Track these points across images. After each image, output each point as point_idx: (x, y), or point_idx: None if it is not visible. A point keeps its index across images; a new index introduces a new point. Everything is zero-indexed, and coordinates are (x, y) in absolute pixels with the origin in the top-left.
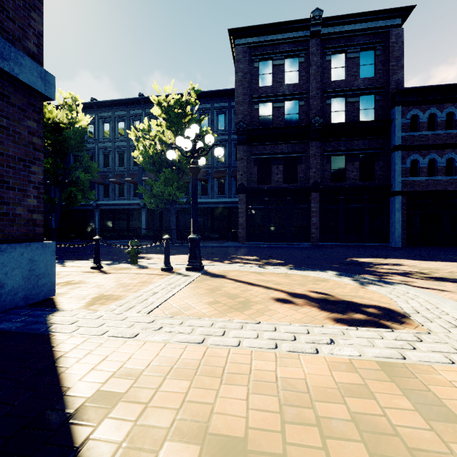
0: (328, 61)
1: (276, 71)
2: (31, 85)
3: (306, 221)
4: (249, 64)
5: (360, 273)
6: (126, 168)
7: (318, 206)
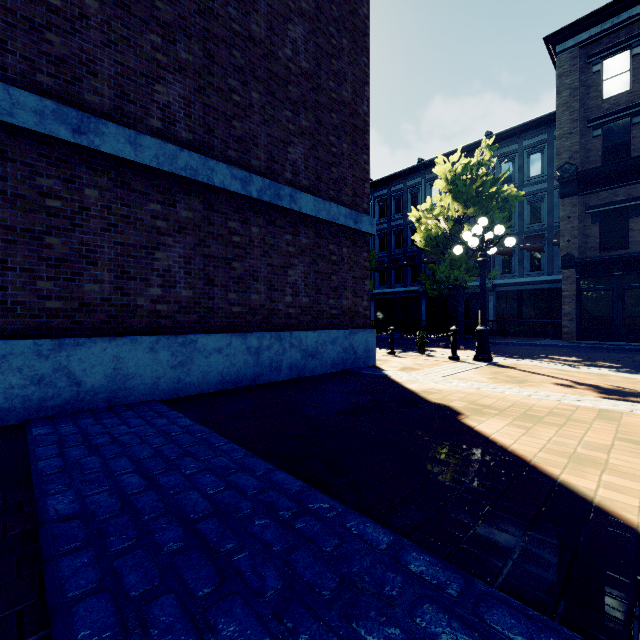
0: None
1: (639, 64)
2: (366, 231)
3: None
4: (582, 72)
5: None
6: (403, 250)
7: None
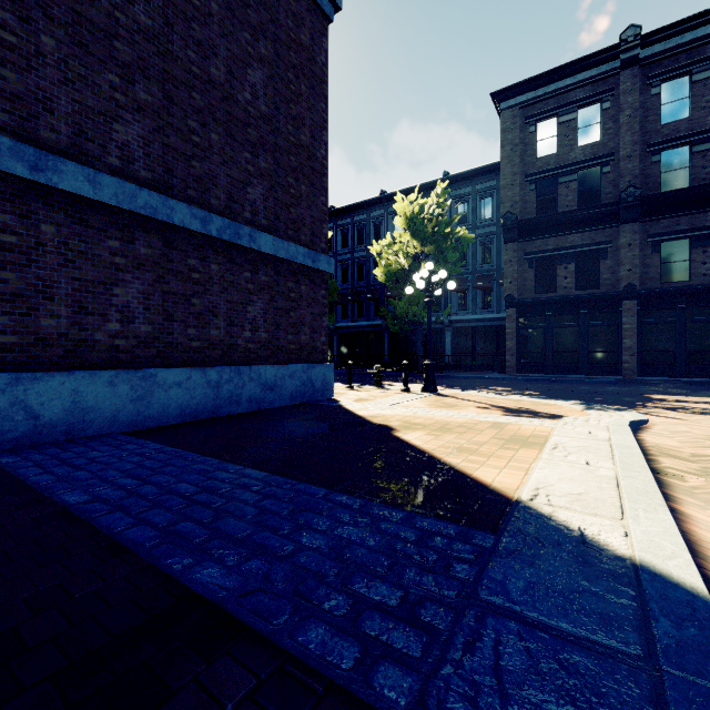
0: (656, 96)
1: (564, 131)
2: (324, 270)
3: (615, 343)
4: (521, 131)
5: (616, 405)
6: (366, 283)
7: (634, 320)
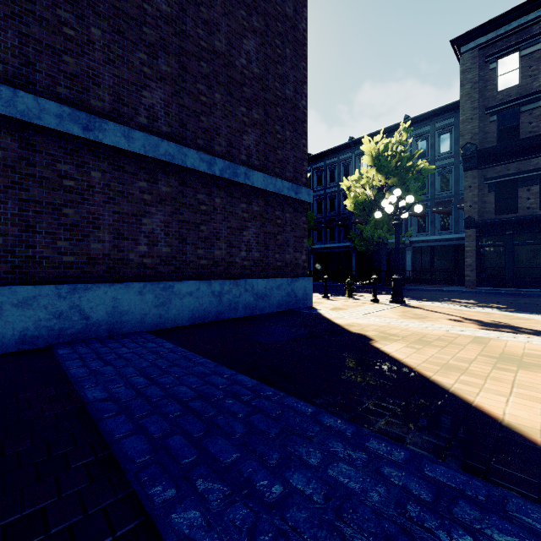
0: None
1: (526, 63)
2: (305, 200)
3: None
4: (481, 69)
5: None
6: (337, 213)
7: None
